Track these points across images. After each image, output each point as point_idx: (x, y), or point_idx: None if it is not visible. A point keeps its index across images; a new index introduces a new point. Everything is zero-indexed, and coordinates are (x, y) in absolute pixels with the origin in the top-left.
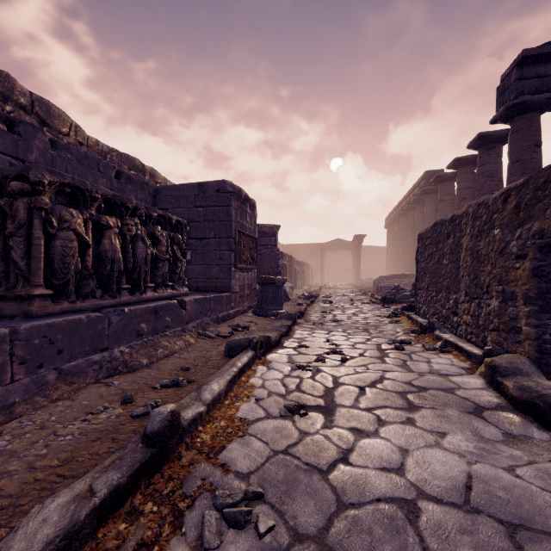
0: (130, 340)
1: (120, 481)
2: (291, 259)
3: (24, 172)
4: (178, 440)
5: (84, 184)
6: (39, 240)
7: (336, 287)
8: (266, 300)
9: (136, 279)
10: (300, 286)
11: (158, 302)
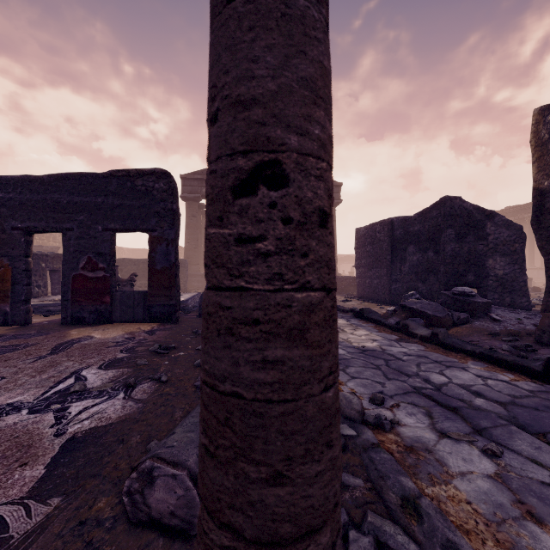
0: None
1: None
2: None
3: None
4: None
5: None
6: None
7: None
8: None
9: None
10: None
11: None
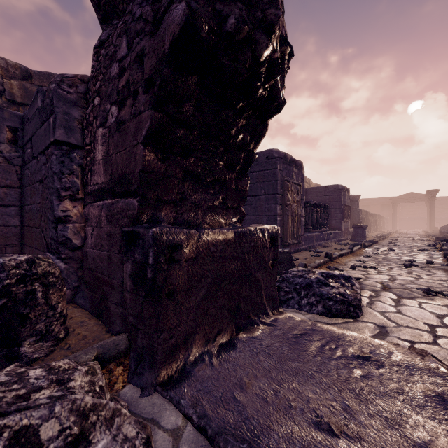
0: (323, 241)
1: (350, 251)
2: (366, 213)
3: (308, 202)
4: (353, 252)
5: (316, 202)
6: (311, 216)
7: (406, 233)
8: (357, 235)
9: (320, 225)
10: (373, 231)
11: (326, 232)
